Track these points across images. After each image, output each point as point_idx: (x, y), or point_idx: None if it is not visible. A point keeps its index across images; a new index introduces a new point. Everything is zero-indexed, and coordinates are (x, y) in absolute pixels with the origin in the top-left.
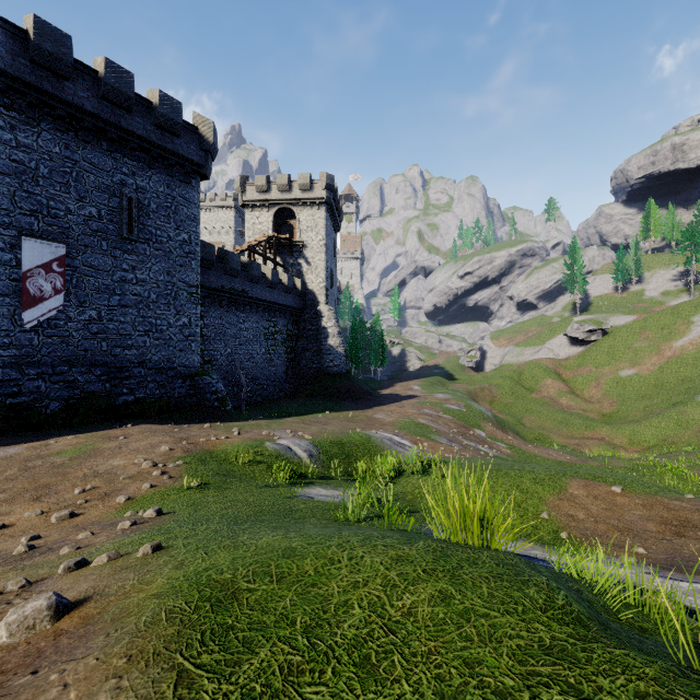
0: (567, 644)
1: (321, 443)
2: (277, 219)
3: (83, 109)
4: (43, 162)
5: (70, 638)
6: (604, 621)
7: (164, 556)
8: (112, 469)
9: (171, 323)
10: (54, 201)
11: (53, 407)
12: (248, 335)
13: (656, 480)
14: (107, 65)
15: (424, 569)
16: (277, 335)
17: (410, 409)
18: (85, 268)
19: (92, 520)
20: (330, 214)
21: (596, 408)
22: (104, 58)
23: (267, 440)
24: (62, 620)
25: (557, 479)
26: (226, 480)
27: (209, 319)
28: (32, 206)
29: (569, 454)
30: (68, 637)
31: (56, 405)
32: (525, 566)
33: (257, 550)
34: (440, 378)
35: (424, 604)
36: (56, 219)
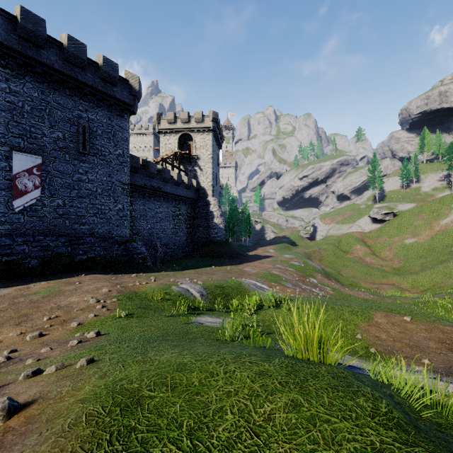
0: (393, 448)
1: (208, 287)
2: (180, 141)
3: (53, 68)
4: (27, 102)
5: (14, 435)
6: (416, 423)
7: (94, 367)
8: (69, 304)
9: (111, 208)
10: (34, 128)
11: (33, 263)
12: (162, 216)
13: (430, 312)
14: (69, 39)
15: (280, 381)
16: (180, 216)
17: (267, 265)
18: (55, 172)
19: (53, 338)
20: (215, 138)
21: (389, 264)
22: (67, 34)
23: (173, 284)
24: (12, 419)
25: (366, 311)
26: (145, 311)
27: (136, 206)
28: (19, 131)
29: (372, 294)
30: (12, 433)
31: (35, 261)
32: (353, 378)
33: (159, 365)
34: (287, 245)
35: (280, 411)
36: (35, 140)
